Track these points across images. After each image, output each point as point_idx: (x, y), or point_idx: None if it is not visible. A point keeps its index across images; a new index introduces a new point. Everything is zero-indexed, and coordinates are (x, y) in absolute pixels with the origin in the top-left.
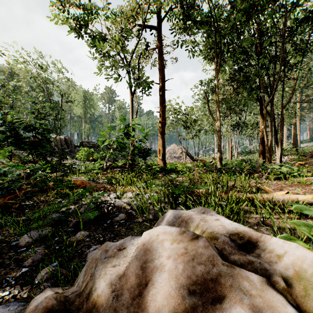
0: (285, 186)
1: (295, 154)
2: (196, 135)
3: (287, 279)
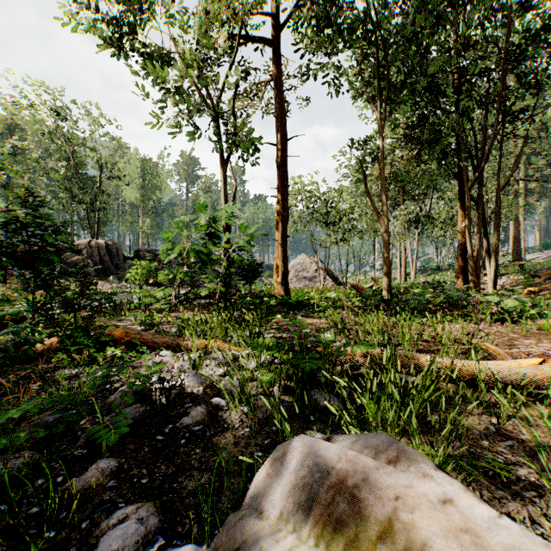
0: (516, 337)
1: (519, 273)
2: (343, 239)
3: None
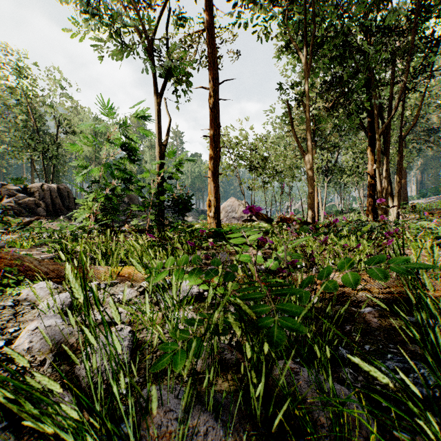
0: None
1: (413, 213)
2: (267, 183)
3: None
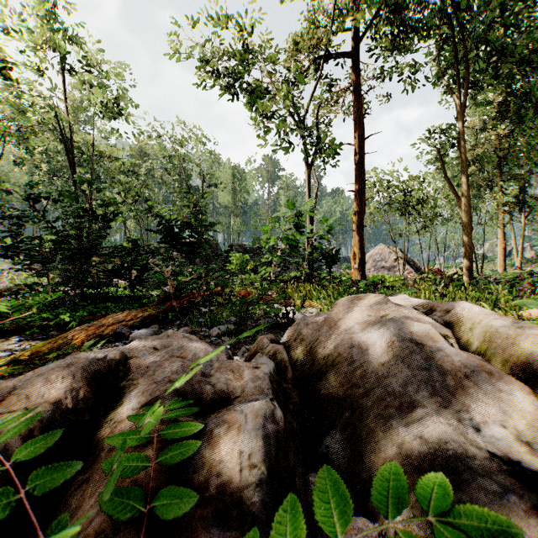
0: None
1: None
2: (424, 227)
3: (450, 323)
